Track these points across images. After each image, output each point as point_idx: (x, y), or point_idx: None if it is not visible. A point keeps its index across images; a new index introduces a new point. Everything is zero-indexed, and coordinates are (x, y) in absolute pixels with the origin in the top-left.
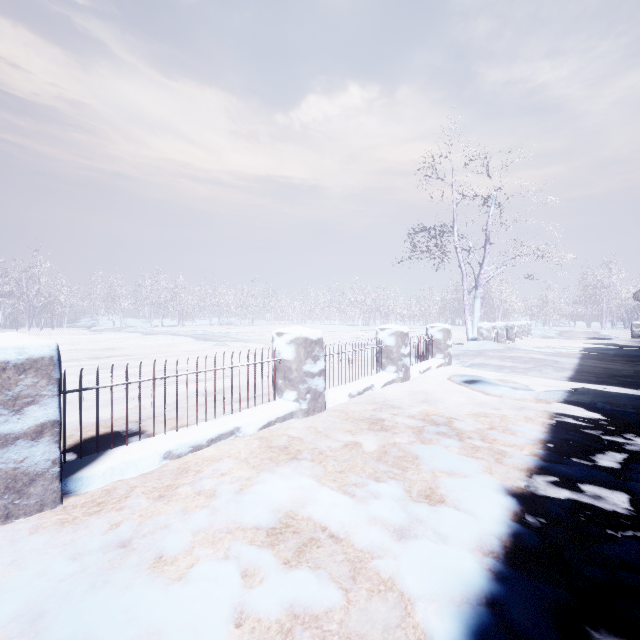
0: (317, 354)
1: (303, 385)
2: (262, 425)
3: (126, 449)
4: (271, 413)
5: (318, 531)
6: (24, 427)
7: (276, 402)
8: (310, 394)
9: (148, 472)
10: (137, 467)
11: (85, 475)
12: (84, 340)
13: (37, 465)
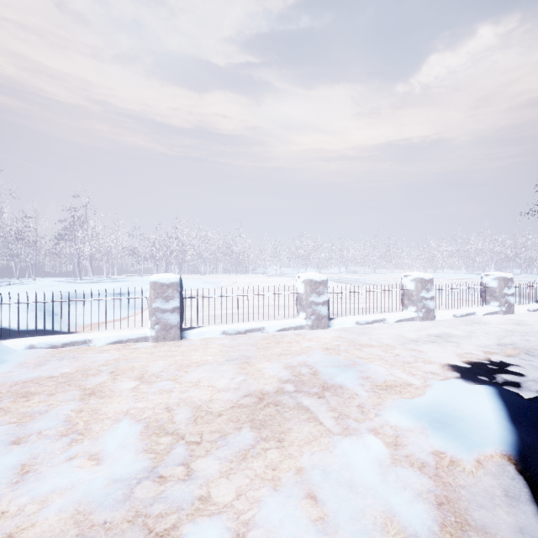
0: (429, 287)
1: (420, 303)
2: (396, 320)
3: (341, 318)
4: (401, 315)
5: (424, 345)
6: (320, 301)
7: (403, 312)
8: (424, 309)
9: (351, 326)
10: (347, 324)
11: (332, 322)
12: (269, 281)
13: (323, 313)
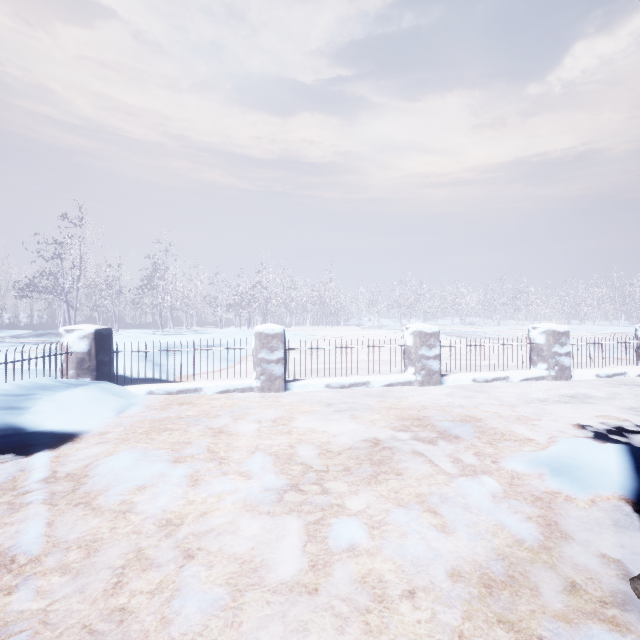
0: (563, 341)
1: (552, 360)
2: (522, 379)
3: (455, 374)
4: (528, 373)
5: (553, 405)
6: (431, 355)
7: (531, 370)
8: (557, 367)
9: (467, 384)
10: (462, 381)
11: (445, 378)
12: (366, 334)
13: (435, 369)
